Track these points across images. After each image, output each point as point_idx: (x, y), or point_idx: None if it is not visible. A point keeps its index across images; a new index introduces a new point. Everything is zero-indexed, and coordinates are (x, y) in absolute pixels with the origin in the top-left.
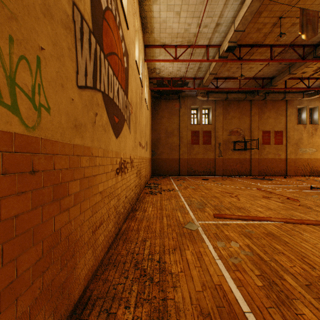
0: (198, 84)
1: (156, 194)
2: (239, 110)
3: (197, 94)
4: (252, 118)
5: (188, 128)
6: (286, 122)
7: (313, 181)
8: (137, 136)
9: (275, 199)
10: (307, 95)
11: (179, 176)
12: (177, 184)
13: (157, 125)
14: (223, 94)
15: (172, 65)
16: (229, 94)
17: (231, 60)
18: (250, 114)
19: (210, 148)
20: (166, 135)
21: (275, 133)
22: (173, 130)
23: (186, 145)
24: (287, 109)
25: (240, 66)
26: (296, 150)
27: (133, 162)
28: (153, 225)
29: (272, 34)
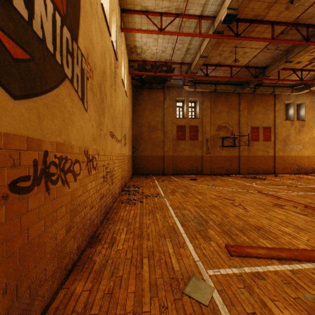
0: (185, 72)
1: (135, 204)
2: (227, 103)
3: (183, 83)
4: (240, 113)
5: (174, 122)
6: (274, 117)
7: (306, 180)
8: (106, 122)
9: (292, 209)
10: (296, 90)
11: (163, 175)
12: (162, 187)
13: (138, 118)
14: (212, 85)
15: (156, 43)
16: (217, 85)
17: (228, 36)
18: (239, 108)
19: (197, 145)
20: (149, 129)
21: (263, 129)
22: (156, 124)
23: (171, 141)
24: (275, 104)
25: (233, 49)
26: (284, 147)
27: (96, 160)
28: (121, 290)
29: (277, 5)
